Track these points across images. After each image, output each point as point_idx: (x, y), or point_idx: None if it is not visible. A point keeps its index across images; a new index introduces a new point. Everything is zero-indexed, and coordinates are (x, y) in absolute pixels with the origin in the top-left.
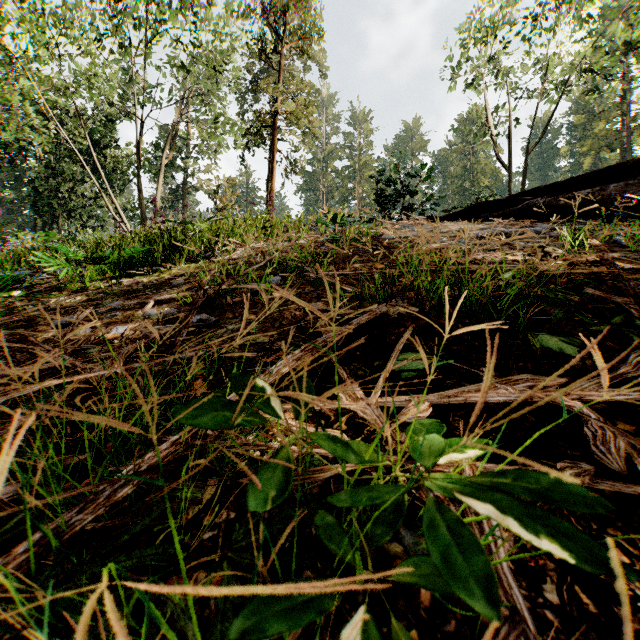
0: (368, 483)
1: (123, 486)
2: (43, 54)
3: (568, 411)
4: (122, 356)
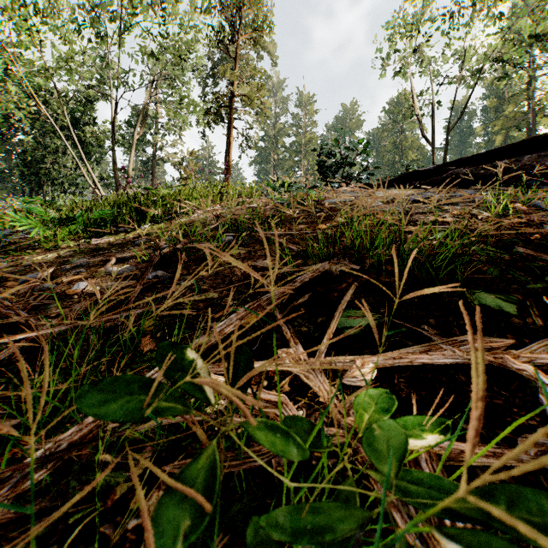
0: (311, 456)
1: (35, 471)
2: (25, 39)
3: (515, 373)
4: (74, 313)
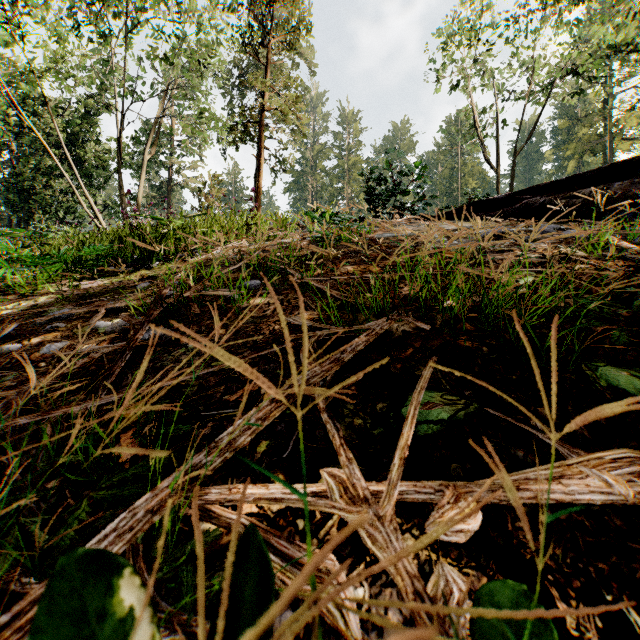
0: None
1: None
2: (3, 32)
3: None
4: (23, 396)
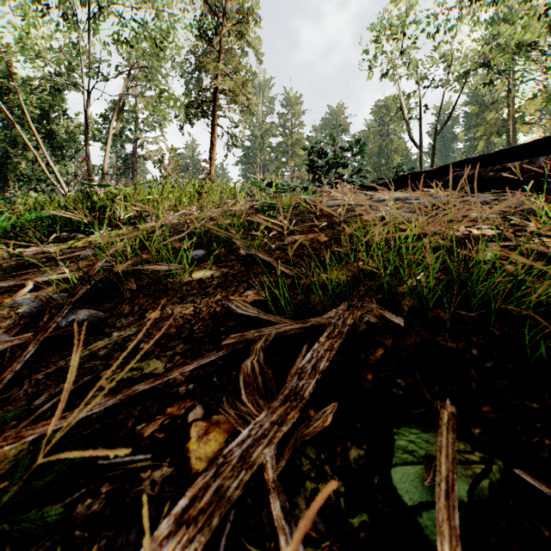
0: None
1: None
2: None
3: None
4: None
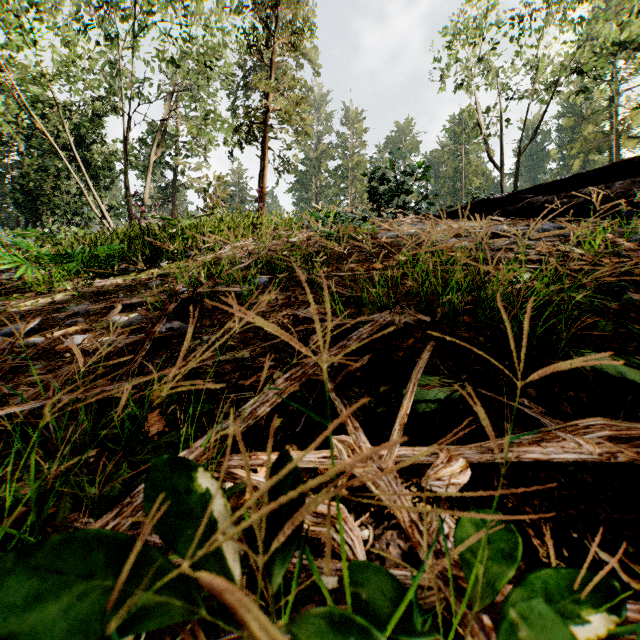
0: None
1: None
2: (16, 38)
3: None
4: (59, 380)
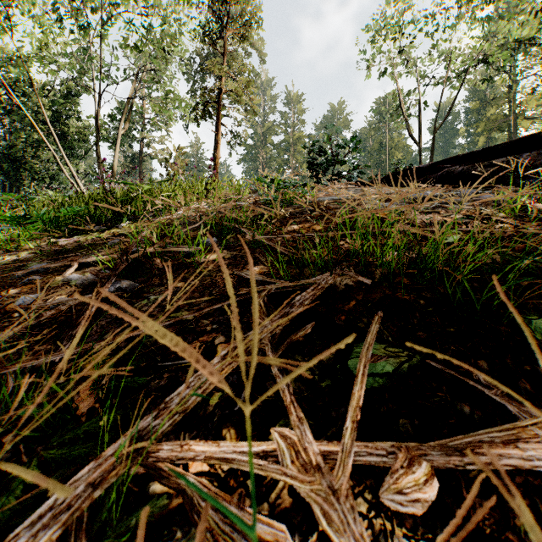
0: None
1: None
2: None
3: None
4: None
